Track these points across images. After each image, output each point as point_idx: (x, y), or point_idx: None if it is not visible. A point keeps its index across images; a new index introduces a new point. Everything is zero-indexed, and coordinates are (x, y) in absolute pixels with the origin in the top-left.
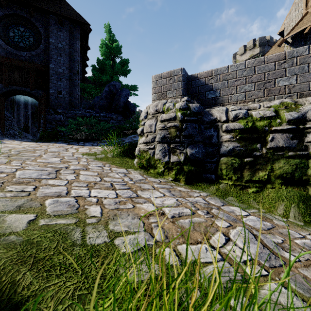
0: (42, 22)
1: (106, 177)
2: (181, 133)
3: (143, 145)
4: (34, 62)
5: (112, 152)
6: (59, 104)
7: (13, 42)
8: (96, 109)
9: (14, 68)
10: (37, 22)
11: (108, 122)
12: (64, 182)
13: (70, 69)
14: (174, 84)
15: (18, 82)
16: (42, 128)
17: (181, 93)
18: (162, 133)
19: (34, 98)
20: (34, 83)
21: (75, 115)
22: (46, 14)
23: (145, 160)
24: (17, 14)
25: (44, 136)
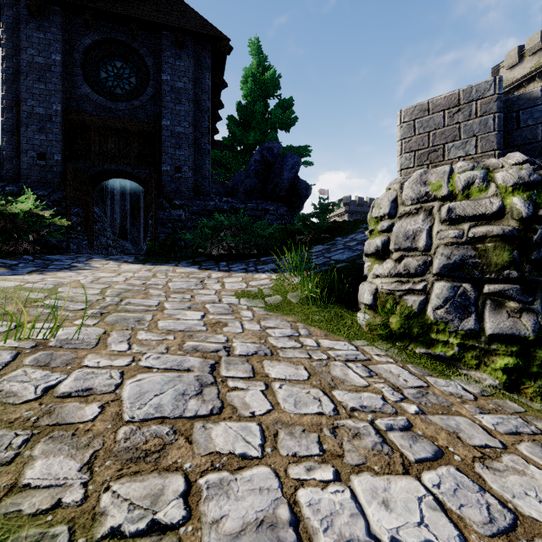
0: (150, 46)
1: (334, 386)
2: (523, 255)
3: (389, 280)
4: (138, 120)
5: (295, 289)
6: (177, 190)
7: (105, 88)
8: (240, 196)
9: (108, 132)
10: (142, 48)
11: (261, 219)
12: (254, 433)
13: (196, 125)
14: (471, 124)
15: (113, 156)
16: (150, 235)
17: (494, 144)
18: (455, 255)
19: (137, 182)
20: (137, 156)
21: (204, 209)
22: (156, 31)
23: (395, 319)
24: (111, 40)
25: (154, 249)
